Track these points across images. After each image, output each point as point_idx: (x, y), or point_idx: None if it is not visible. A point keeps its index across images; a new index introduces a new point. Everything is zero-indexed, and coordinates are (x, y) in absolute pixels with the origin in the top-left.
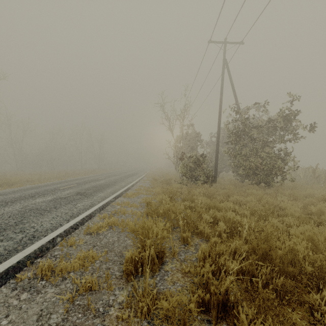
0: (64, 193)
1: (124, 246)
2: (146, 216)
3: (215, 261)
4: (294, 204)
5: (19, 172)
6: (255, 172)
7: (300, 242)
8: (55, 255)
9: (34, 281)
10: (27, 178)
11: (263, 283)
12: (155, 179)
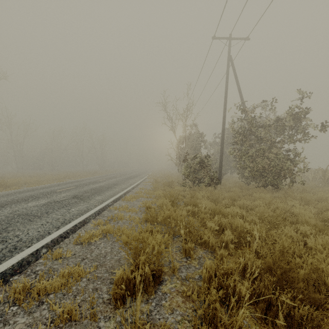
0: (60, 196)
1: (117, 259)
2: (145, 223)
3: (222, 282)
4: (306, 209)
5: (19, 174)
6: (263, 174)
7: (325, 260)
8: (37, 271)
9: (4, 307)
10: (26, 179)
11: (283, 314)
12: (157, 181)
